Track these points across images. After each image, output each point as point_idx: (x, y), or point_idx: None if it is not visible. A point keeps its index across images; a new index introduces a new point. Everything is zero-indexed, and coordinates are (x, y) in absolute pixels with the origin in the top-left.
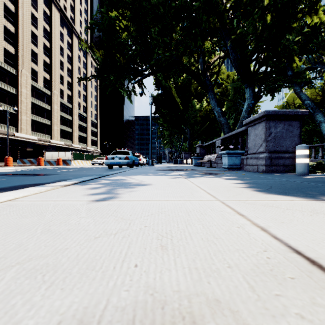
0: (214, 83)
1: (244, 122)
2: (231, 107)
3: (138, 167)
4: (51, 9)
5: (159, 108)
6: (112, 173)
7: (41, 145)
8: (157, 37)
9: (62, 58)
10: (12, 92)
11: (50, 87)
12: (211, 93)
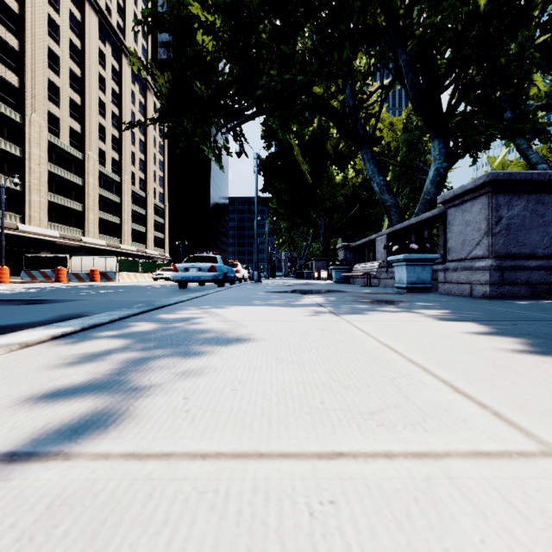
0: (372, 131)
1: (438, 199)
2: (401, 178)
3: (234, 286)
4: (84, 10)
5: (271, 182)
6: (177, 300)
7: (66, 247)
8: (268, 43)
9: (103, 95)
10: (14, 153)
11: (82, 146)
12: (367, 151)
